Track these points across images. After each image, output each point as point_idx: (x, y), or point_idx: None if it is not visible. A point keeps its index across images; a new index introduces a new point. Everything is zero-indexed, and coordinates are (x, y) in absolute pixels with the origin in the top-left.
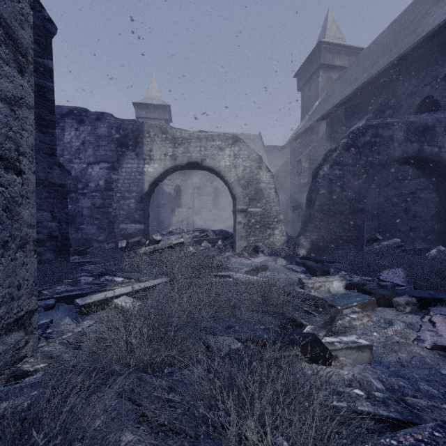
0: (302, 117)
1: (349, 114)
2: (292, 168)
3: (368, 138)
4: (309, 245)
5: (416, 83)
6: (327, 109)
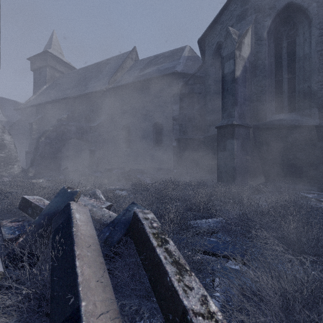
0: (35, 90)
1: (61, 107)
2: (26, 125)
3: (62, 129)
4: (34, 171)
5: (85, 108)
6: (50, 97)
